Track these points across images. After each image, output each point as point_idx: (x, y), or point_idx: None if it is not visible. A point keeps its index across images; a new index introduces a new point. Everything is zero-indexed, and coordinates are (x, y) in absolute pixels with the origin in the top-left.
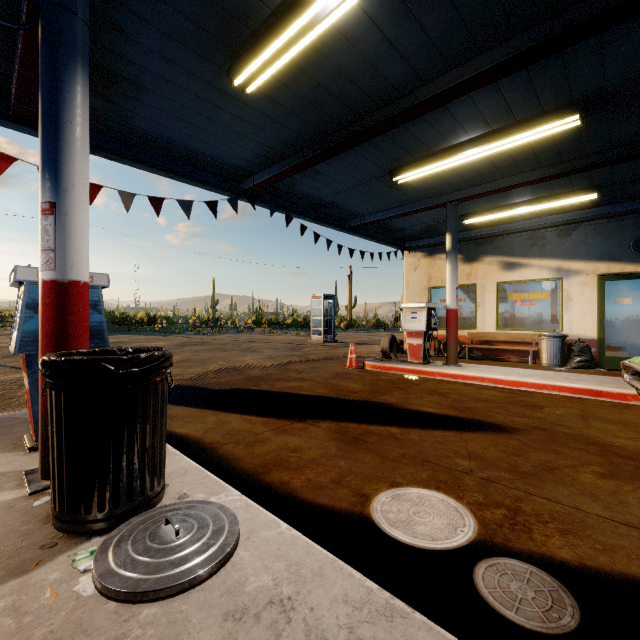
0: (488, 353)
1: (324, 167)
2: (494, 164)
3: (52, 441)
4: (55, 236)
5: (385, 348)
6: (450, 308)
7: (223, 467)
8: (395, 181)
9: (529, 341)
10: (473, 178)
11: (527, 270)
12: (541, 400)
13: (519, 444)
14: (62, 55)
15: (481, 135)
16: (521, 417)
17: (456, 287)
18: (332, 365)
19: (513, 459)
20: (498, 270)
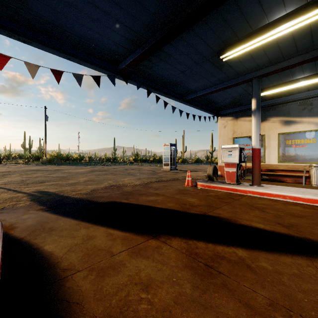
0: (272, 177)
1: (172, 50)
2: (295, 42)
3: None
4: None
5: (210, 174)
6: (255, 148)
7: None
8: (221, 59)
9: (301, 170)
10: (275, 57)
11: (299, 125)
12: None
13: None
14: None
15: (295, 9)
16: None
17: (259, 134)
18: (176, 184)
19: None
20: (279, 126)
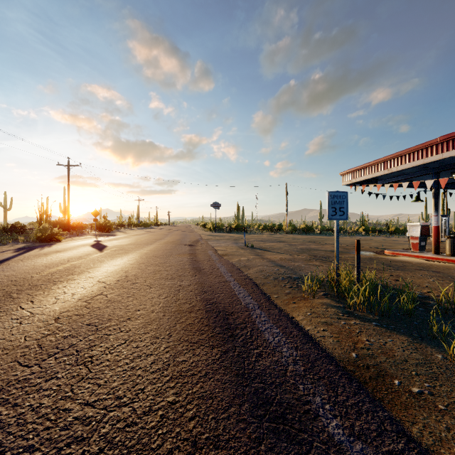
0: None
1: None
2: None
3: (451, 246)
4: (437, 219)
5: None
6: None
7: None
8: None
9: None
10: None
11: None
12: None
13: None
14: (438, 193)
15: None
16: None
17: None
18: None
19: None
20: None
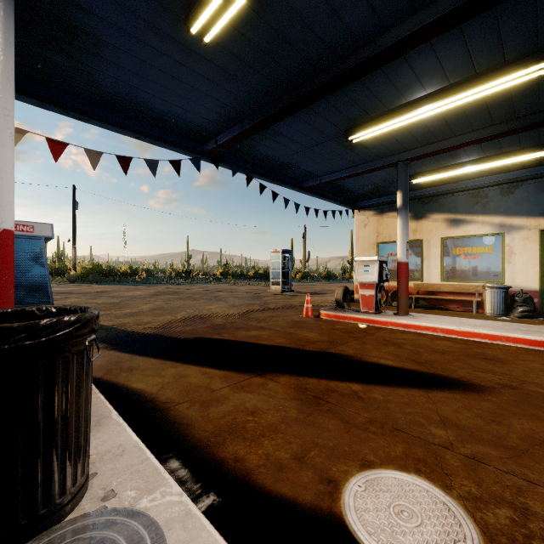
0: (433, 303)
1: (282, 127)
2: (447, 122)
3: None
4: None
5: (339, 298)
6: (401, 261)
7: (173, 435)
8: (350, 140)
9: (473, 292)
10: (425, 137)
11: (470, 226)
12: (498, 352)
13: (494, 407)
14: None
15: (438, 90)
16: (485, 372)
17: (407, 241)
18: (290, 314)
19: (494, 428)
20: (442, 226)
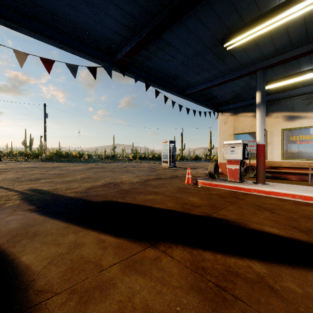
0: (275, 174)
1: (172, 38)
2: (306, 27)
3: None
4: None
5: (211, 171)
6: (260, 143)
7: None
8: (224, 48)
9: (307, 167)
10: (283, 45)
11: (304, 120)
12: None
13: None
14: None
15: None
16: None
17: (264, 129)
18: (175, 182)
19: None
20: (282, 121)
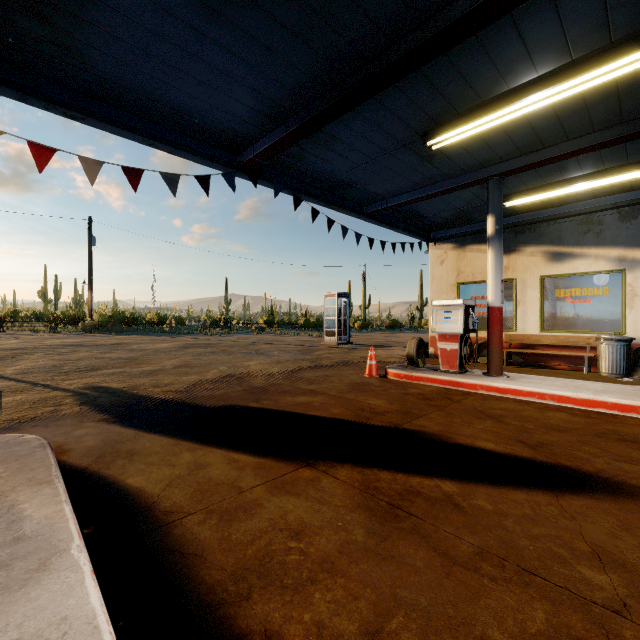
0: (530, 359)
1: (340, 129)
2: (560, 119)
3: None
4: None
5: (411, 353)
6: (493, 306)
7: (169, 578)
8: (429, 147)
9: (582, 345)
10: (527, 142)
11: (579, 261)
12: (637, 429)
13: None
14: None
15: (553, 70)
16: (631, 463)
17: (501, 280)
18: (348, 372)
19: None
20: (542, 262)
